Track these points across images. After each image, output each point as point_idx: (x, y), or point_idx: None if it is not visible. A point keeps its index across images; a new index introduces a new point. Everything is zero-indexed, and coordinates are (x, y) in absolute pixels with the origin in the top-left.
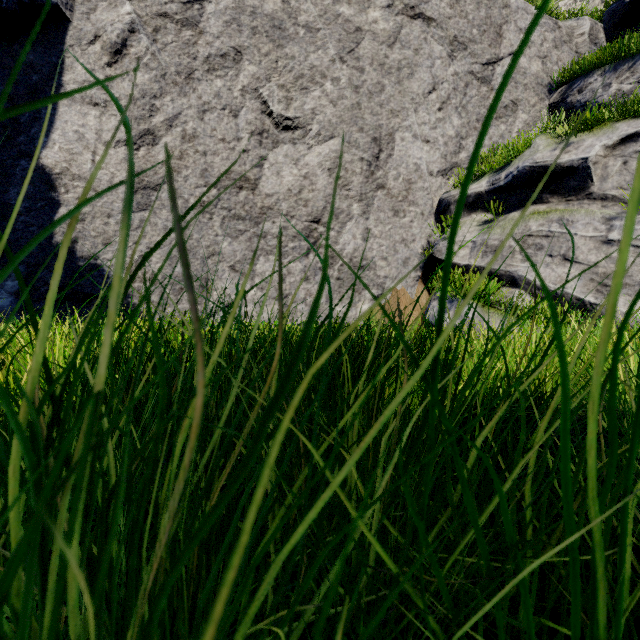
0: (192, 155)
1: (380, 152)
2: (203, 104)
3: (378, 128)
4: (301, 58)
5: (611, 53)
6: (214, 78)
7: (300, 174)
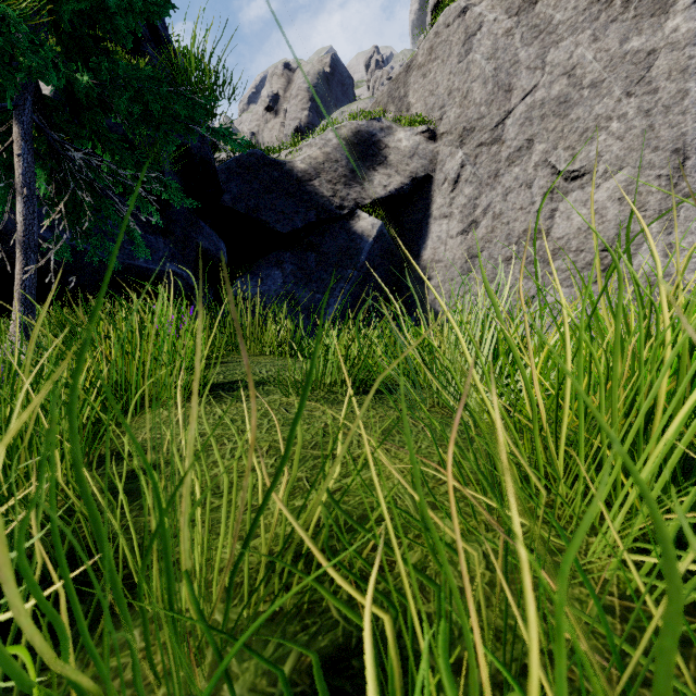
0: (499, 227)
1: (685, 160)
2: (506, 190)
3: (680, 137)
4: (585, 115)
5: None
6: (513, 168)
7: (589, 212)
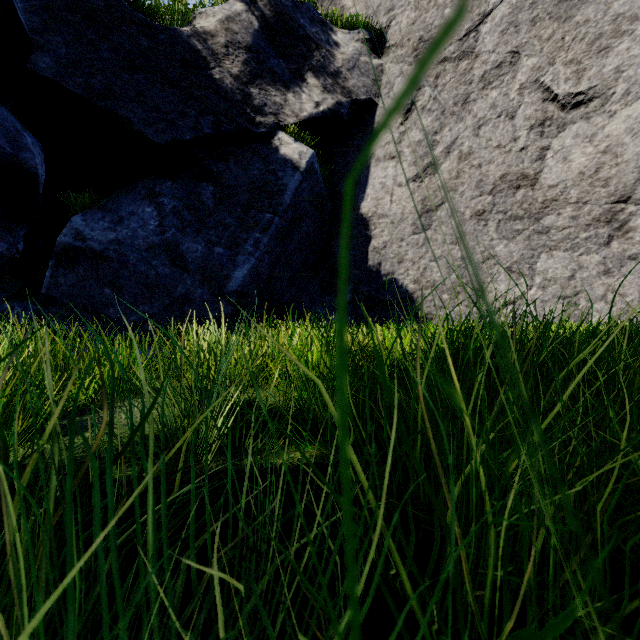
0: (467, 171)
1: None
2: (478, 121)
3: None
4: (598, 16)
5: None
6: (489, 92)
7: (596, 151)
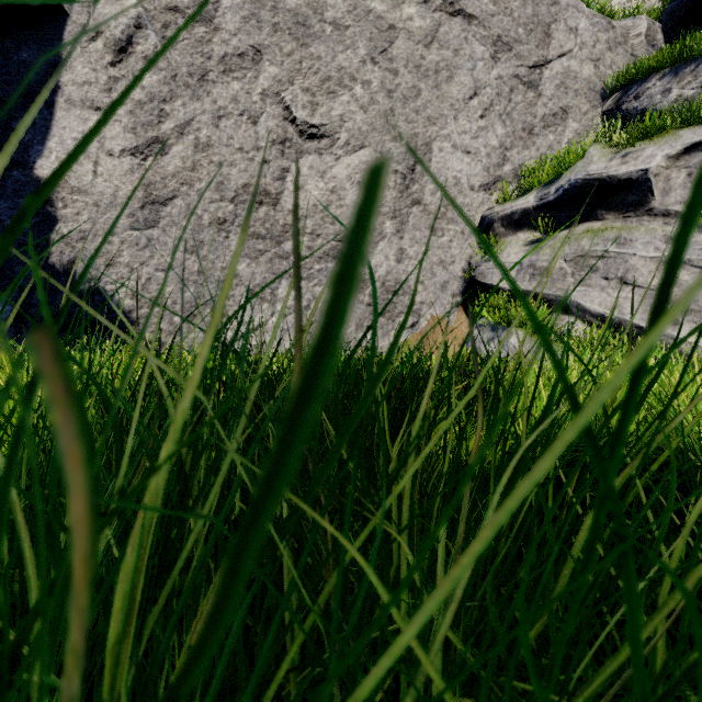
0: (206, 166)
1: (416, 164)
2: (218, 109)
3: (414, 137)
4: (328, 59)
5: (671, 55)
6: (231, 80)
7: (327, 188)
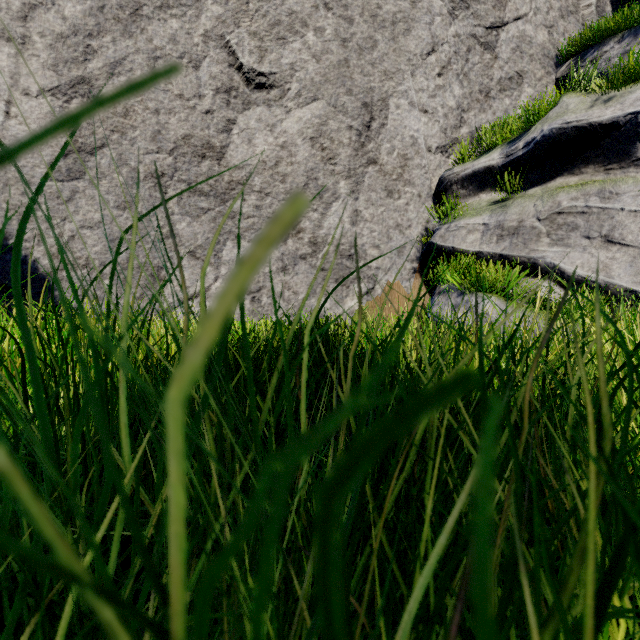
0: (140, 112)
1: (372, 120)
2: (154, 49)
3: (369, 91)
4: (277, 1)
5: (629, 18)
6: (168, 17)
7: (276, 143)
